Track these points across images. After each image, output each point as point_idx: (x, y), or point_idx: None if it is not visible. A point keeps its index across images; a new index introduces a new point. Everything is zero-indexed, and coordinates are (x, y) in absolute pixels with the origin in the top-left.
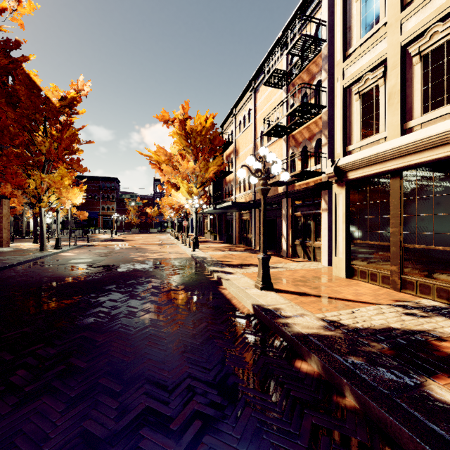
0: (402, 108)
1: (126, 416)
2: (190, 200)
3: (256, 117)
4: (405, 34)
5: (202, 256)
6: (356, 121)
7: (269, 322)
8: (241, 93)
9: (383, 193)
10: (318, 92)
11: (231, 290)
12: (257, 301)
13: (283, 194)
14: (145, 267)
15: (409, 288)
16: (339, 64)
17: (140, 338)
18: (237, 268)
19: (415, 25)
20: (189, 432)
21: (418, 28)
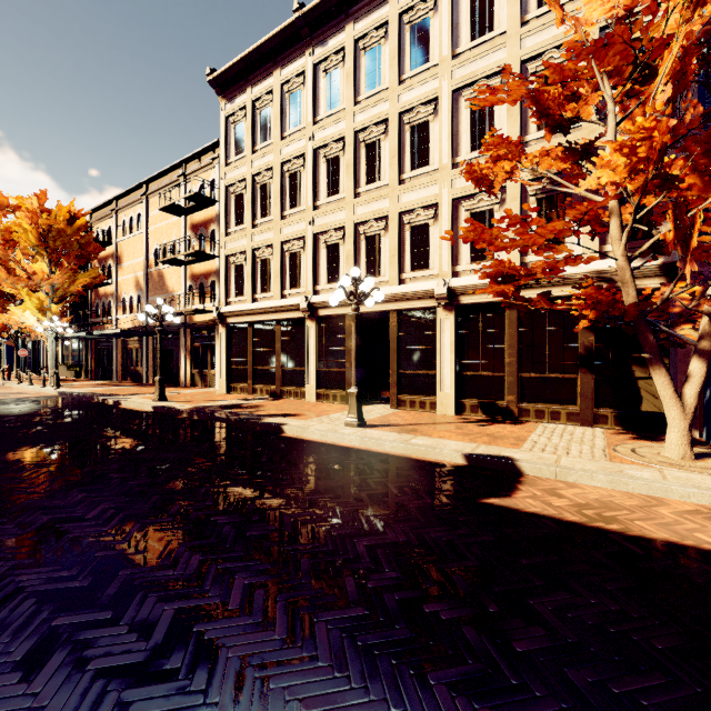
0: (253, 286)
1: (101, 429)
2: (47, 321)
3: (150, 229)
4: (253, 243)
5: (79, 392)
6: (233, 283)
7: (164, 410)
8: (127, 189)
9: (246, 335)
10: (213, 238)
11: (133, 405)
12: (156, 405)
13: (182, 324)
14: (3, 405)
15: (256, 392)
16: (223, 236)
17: (78, 423)
18: (132, 396)
19: (257, 242)
20: (132, 427)
21: (258, 244)
